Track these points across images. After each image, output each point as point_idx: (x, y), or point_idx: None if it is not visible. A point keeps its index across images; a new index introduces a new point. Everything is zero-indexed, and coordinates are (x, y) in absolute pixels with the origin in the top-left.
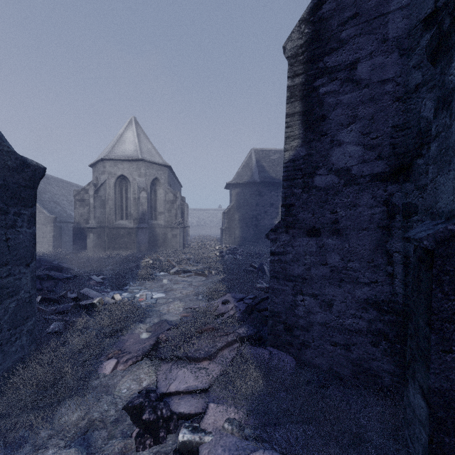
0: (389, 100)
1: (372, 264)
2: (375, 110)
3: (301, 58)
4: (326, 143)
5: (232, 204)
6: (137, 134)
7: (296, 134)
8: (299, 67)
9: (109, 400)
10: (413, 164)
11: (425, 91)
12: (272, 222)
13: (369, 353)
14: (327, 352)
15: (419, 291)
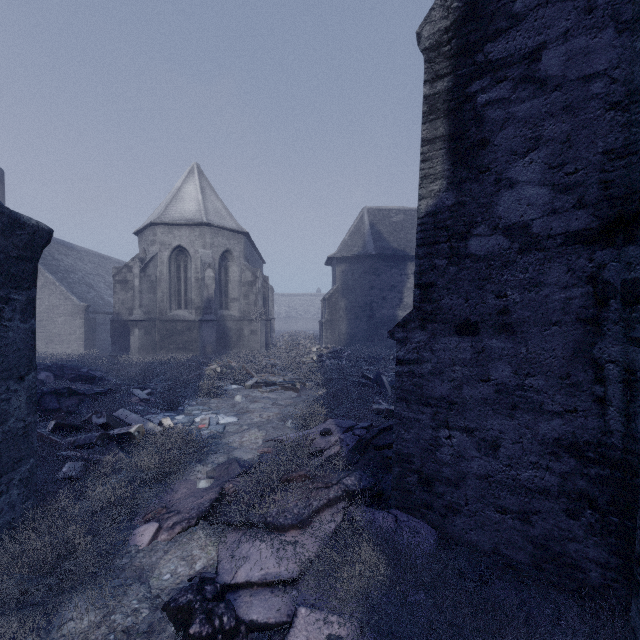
0: (597, 108)
1: (568, 381)
2: (573, 126)
3: (446, 50)
4: (488, 184)
5: (335, 287)
6: (201, 187)
7: (437, 171)
8: (443, 65)
9: (141, 593)
10: None
11: None
12: (393, 313)
13: (562, 529)
14: (490, 522)
15: None
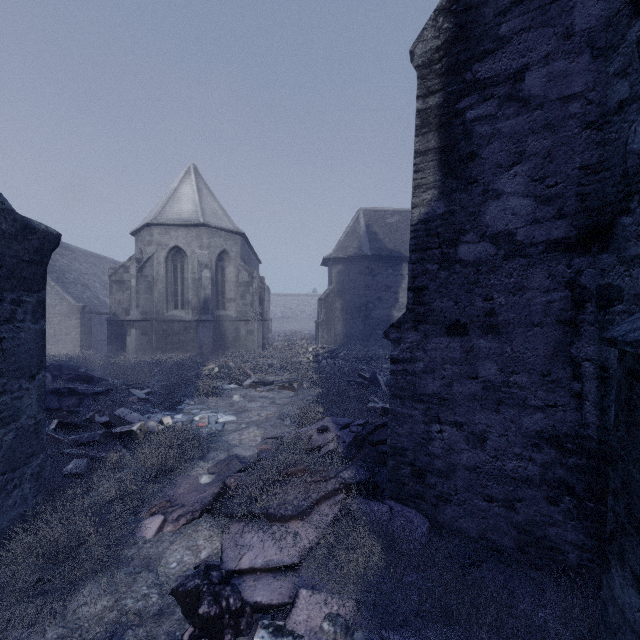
0: (575, 127)
1: (549, 378)
2: (554, 143)
3: (437, 67)
4: (476, 194)
5: (331, 287)
6: (198, 188)
7: (429, 181)
8: (435, 81)
9: (150, 580)
10: (615, 225)
11: (635, 110)
12: (389, 313)
13: (543, 514)
14: (478, 510)
15: (630, 423)
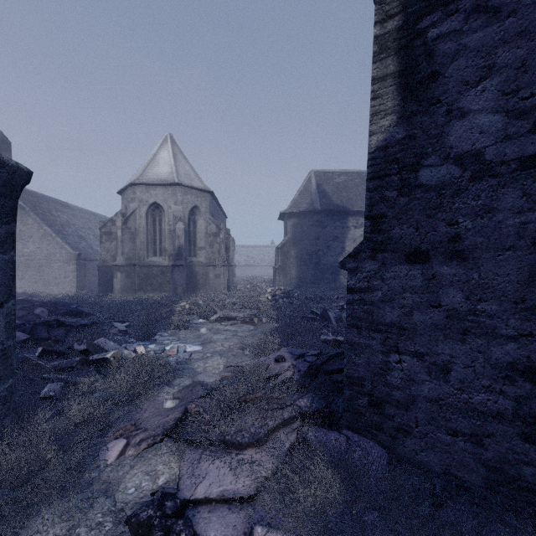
0: None
1: (523, 305)
2: (529, 51)
3: None
4: (439, 115)
5: (287, 238)
6: (173, 153)
7: (388, 106)
8: (394, 4)
9: (106, 507)
10: None
11: None
12: (336, 260)
13: (517, 452)
14: (441, 444)
15: None
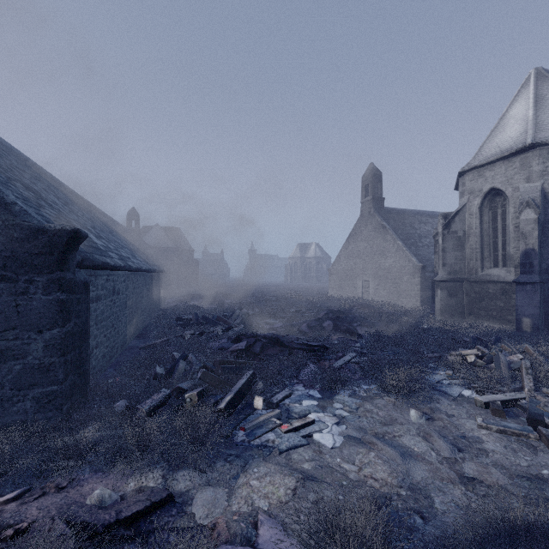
0: None
1: None
2: None
3: None
4: None
5: None
6: (535, 98)
7: None
8: None
9: None
10: None
11: None
12: None
13: None
14: None
15: None
